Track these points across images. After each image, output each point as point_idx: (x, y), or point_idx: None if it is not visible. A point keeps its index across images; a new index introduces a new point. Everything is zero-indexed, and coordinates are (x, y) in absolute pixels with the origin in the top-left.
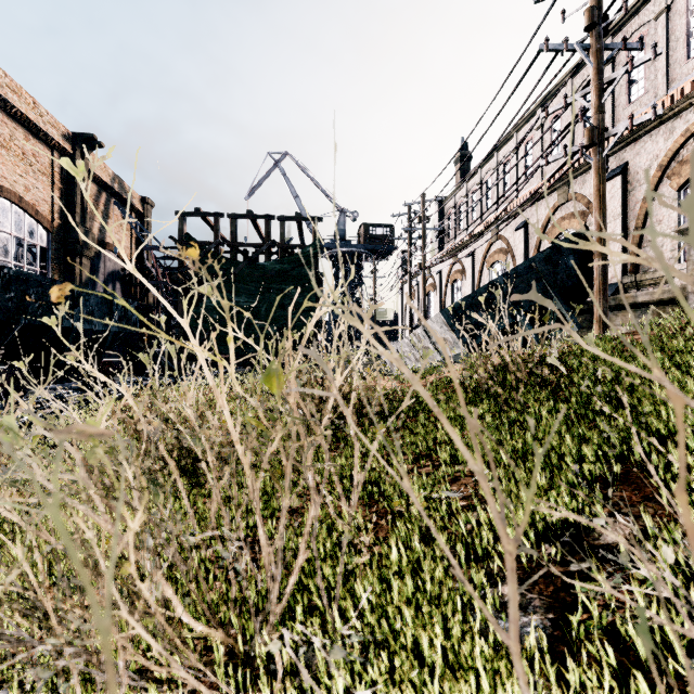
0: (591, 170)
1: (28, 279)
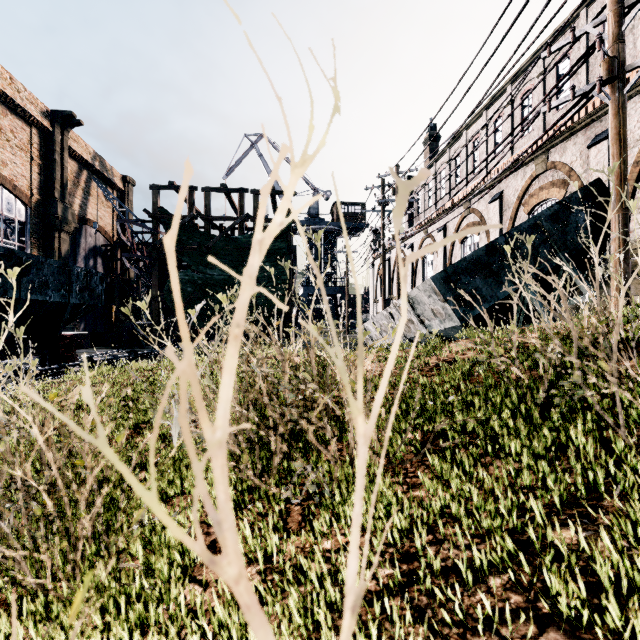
0: (573, 137)
1: None
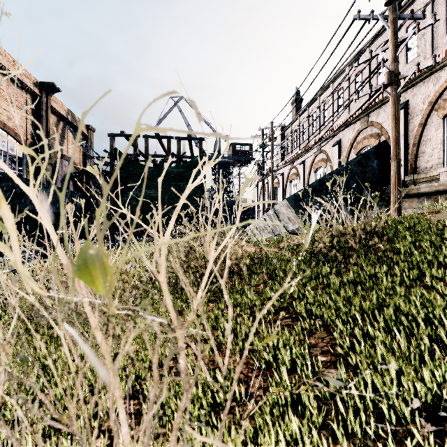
0: (383, 106)
1: (1, 176)
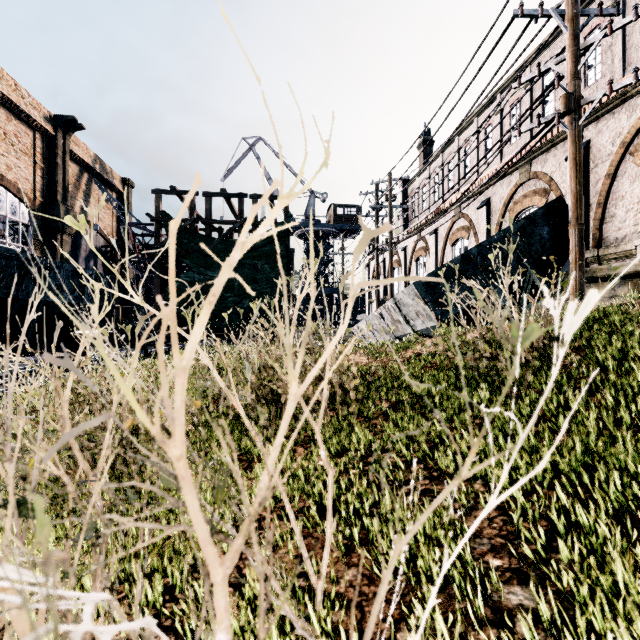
0: (553, 149)
1: None
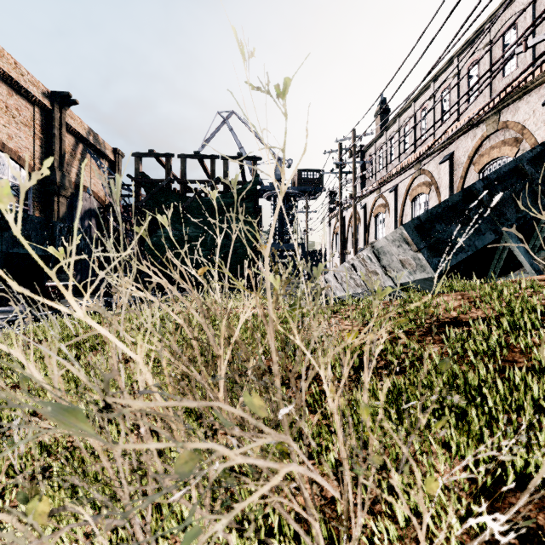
0: (526, 96)
1: None
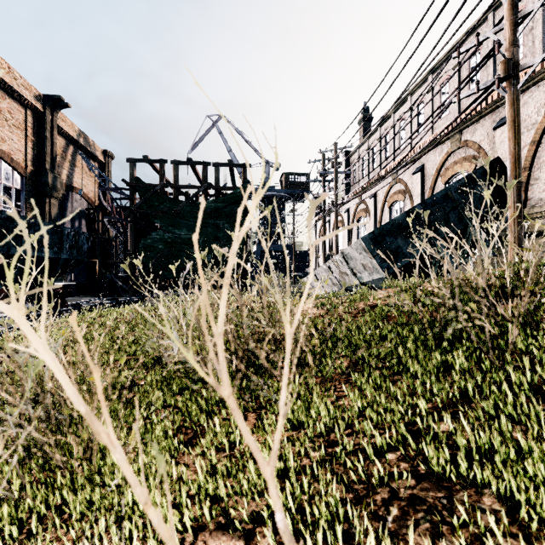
0: (481, 120)
1: None
